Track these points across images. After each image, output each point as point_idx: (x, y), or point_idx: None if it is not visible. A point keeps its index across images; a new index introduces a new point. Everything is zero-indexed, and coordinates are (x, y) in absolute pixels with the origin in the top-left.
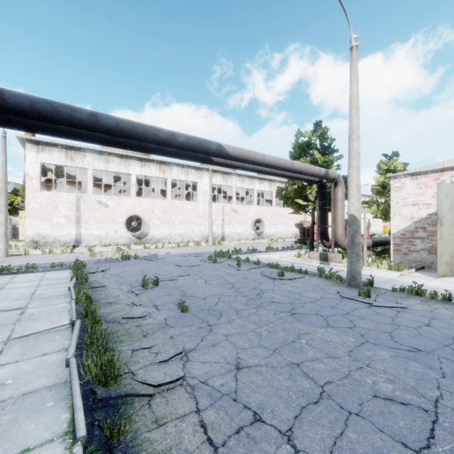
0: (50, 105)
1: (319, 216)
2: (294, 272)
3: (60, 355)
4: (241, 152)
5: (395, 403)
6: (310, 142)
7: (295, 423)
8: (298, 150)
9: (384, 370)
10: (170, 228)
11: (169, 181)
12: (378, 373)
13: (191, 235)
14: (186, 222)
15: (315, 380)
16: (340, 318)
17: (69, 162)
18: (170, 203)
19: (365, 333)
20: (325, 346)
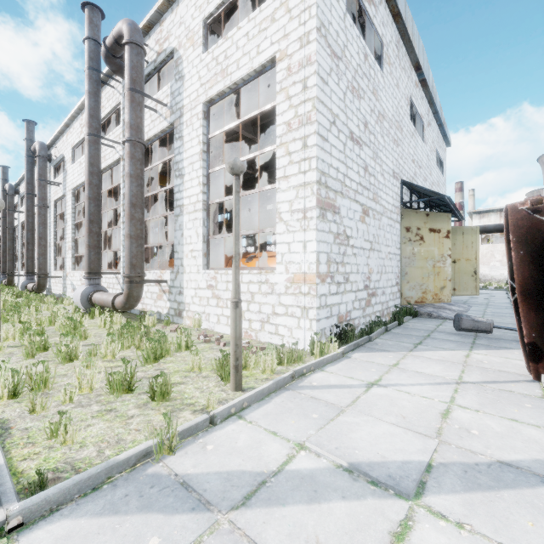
0: (500, 226)
1: None
2: None
3: (505, 298)
4: None
5: None
6: None
7: None
8: None
9: None
10: None
11: None
12: None
13: None
14: None
15: None
16: None
17: (502, 220)
18: None
19: None
20: None
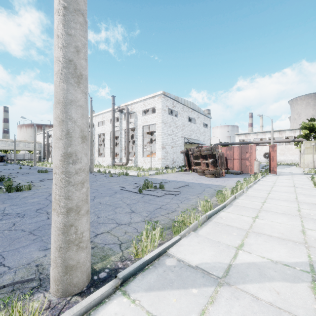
0: (227, 143)
1: None
2: None
3: None
4: (257, 142)
5: None
6: (304, 127)
7: None
8: (303, 128)
9: None
10: (284, 157)
11: (284, 137)
12: None
13: (297, 160)
14: (294, 154)
15: None
16: None
17: (245, 138)
18: (284, 147)
19: None
20: None
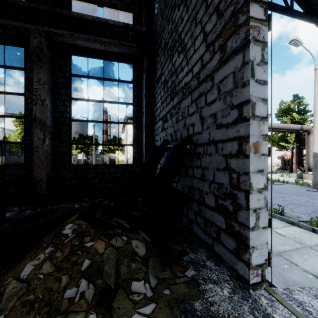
0: None
1: (296, 152)
2: (280, 182)
3: None
4: None
5: (317, 206)
6: (290, 108)
7: (285, 205)
8: (281, 112)
9: (317, 203)
10: None
11: None
12: (315, 203)
13: None
14: None
15: (291, 202)
16: (304, 195)
17: None
18: None
19: (314, 198)
20: (295, 199)
